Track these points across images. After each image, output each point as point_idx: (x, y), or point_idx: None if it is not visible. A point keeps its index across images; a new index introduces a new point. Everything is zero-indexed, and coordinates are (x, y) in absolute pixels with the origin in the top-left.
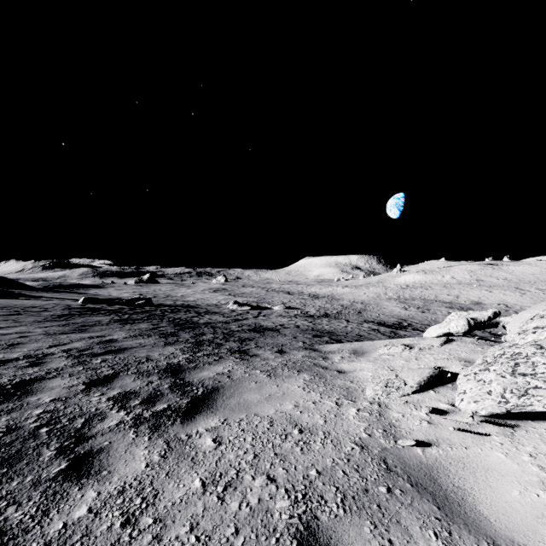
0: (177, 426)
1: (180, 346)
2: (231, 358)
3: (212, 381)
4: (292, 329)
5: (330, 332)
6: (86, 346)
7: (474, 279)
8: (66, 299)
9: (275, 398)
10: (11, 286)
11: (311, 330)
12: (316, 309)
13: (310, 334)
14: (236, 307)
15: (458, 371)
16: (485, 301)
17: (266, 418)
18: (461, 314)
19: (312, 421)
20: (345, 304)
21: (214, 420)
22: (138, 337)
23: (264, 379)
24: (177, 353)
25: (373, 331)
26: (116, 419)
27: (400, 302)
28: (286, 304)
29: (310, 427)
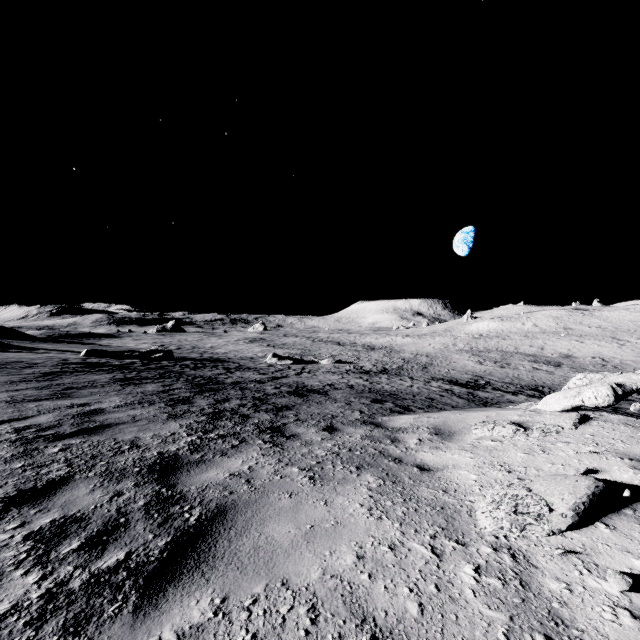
0: (121, 621)
1: (188, 421)
2: (257, 443)
3: (218, 492)
4: (344, 391)
5: (393, 394)
6: (54, 422)
7: (561, 327)
8: (68, 351)
9: (322, 536)
10: (6, 335)
11: (369, 392)
12: (372, 363)
13: (369, 399)
14: (275, 361)
15: (629, 480)
16: (577, 354)
17: (304, 595)
18: (593, 377)
19: (395, 604)
20: (406, 357)
21: (201, 600)
22: (136, 405)
23: (305, 486)
24: (179, 433)
25: (445, 392)
26: (11, 596)
27: (473, 355)
28: (335, 358)
29: (392, 629)
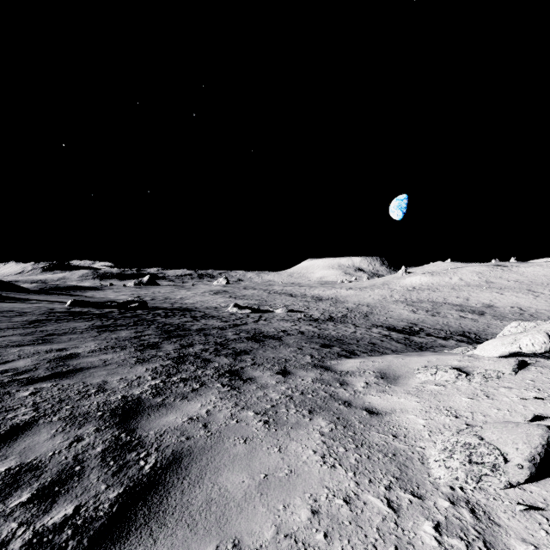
0: None
1: (154, 365)
2: (216, 386)
3: (175, 437)
4: (296, 337)
5: (339, 339)
6: (31, 366)
7: (484, 281)
8: (56, 301)
9: (276, 486)
10: (4, 288)
11: (318, 337)
12: (320, 312)
13: (318, 344)
14: (236, 310)
15: None
16: (497, 304)
17: None
18: (527, 325)
19: None
20: (350, 306)
21: None
22: (108, 350)
23: (259, 431)
24: (144, 377)
25: (385, 337)
26: None
27: (407, 305)
28: (288, 307)
29: None
